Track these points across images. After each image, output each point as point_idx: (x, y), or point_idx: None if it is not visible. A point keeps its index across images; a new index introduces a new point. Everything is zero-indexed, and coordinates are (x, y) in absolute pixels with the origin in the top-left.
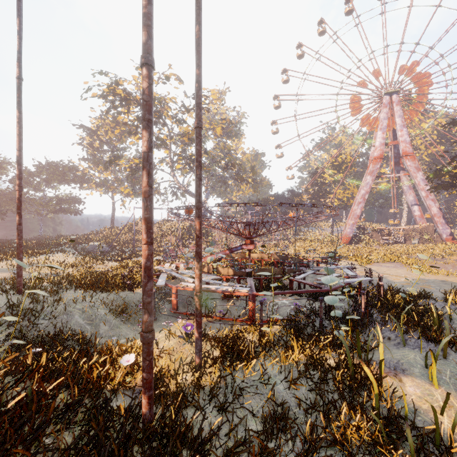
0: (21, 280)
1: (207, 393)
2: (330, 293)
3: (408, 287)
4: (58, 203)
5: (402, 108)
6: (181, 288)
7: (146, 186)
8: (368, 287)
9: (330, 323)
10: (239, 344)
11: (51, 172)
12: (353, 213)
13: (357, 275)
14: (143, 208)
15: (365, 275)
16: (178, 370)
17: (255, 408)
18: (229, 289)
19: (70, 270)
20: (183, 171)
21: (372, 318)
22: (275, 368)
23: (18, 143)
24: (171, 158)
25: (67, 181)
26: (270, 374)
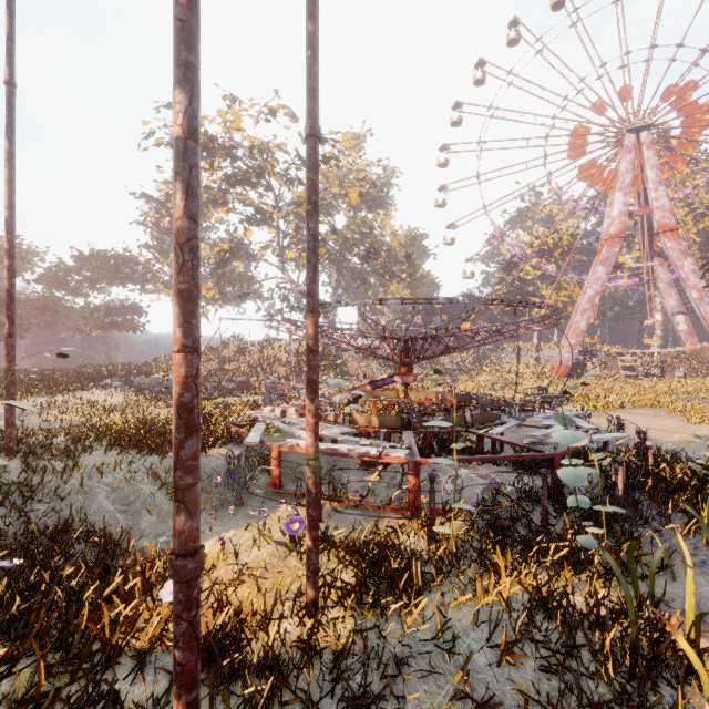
0: (13, 432)
1: (328, 664)
2: (569, 462)
3: (689, 451)
4: (108, 315)
5: (657, 154)
6: (286, 448)
7: (182, 218)
8: (619, 450)
9: (558, 516)
10: (392, 559)
11: (97, 266)
12: (573, 327)
13: (598, 428)
14: (174, 269)
15: (610, 430)
16: (271, 612)
17: (429, 708)
18: (372, 452)
19: (112, 416)
20: (299, 263)
21: (638, 508)
22: (464, 612)
23: (8, 195)
24: (279, 241)
25: (121, 279)
26: (458, 630)
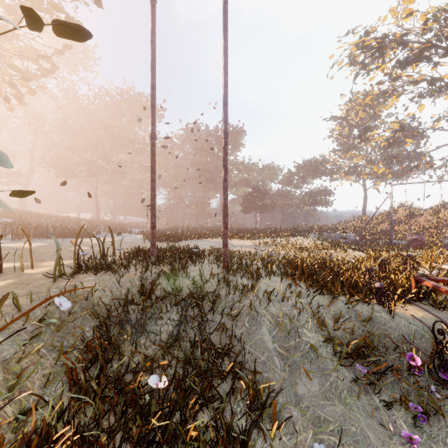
0: (226, 250)
1: None
2: None
3: None
4: (311, 197)
5: None
6: None
7: None
8: None
9: None
10: None
11: (305, 169)
12: None
13: None
14: None
15: None
16: None
17: None
18: None
19: (303, 253)
20: None
21: None
22: None
23: (224, 78)
24: None
25: (318, 174)
26: None
